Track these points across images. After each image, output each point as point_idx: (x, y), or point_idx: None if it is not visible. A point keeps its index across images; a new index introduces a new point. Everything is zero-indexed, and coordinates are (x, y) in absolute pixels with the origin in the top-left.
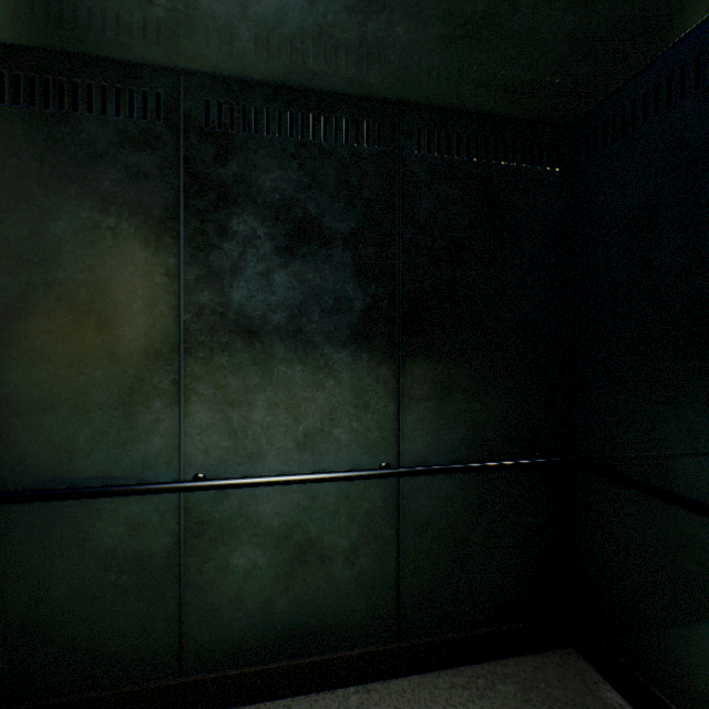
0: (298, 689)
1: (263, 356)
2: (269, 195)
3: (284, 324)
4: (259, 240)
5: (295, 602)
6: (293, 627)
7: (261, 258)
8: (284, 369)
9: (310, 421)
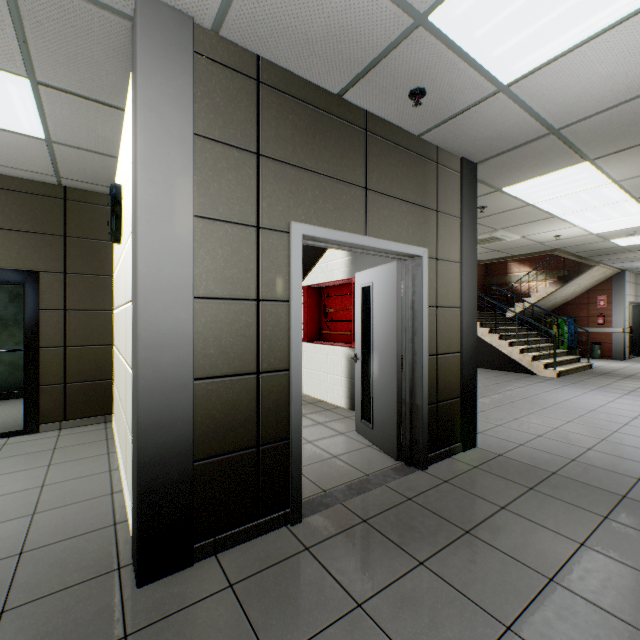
0: (16, 398)
1: (6, 324)
2: (7, 288)
3: (12, 317)
4: (5, 299)
5: (15, 379)
6: (14, 384)
7: (5, 302)
8: (12, 327)
9: (20, 339)
